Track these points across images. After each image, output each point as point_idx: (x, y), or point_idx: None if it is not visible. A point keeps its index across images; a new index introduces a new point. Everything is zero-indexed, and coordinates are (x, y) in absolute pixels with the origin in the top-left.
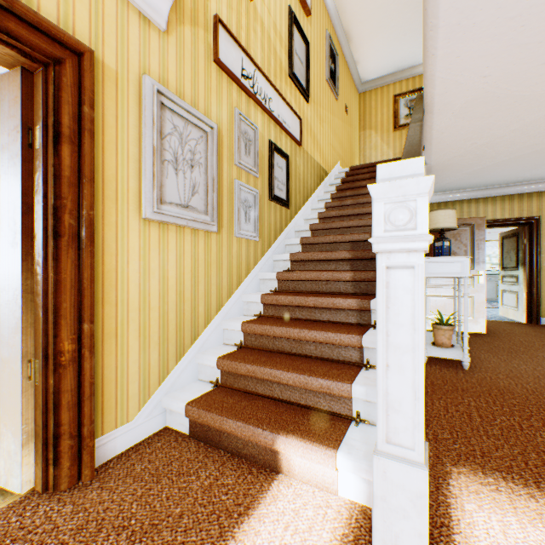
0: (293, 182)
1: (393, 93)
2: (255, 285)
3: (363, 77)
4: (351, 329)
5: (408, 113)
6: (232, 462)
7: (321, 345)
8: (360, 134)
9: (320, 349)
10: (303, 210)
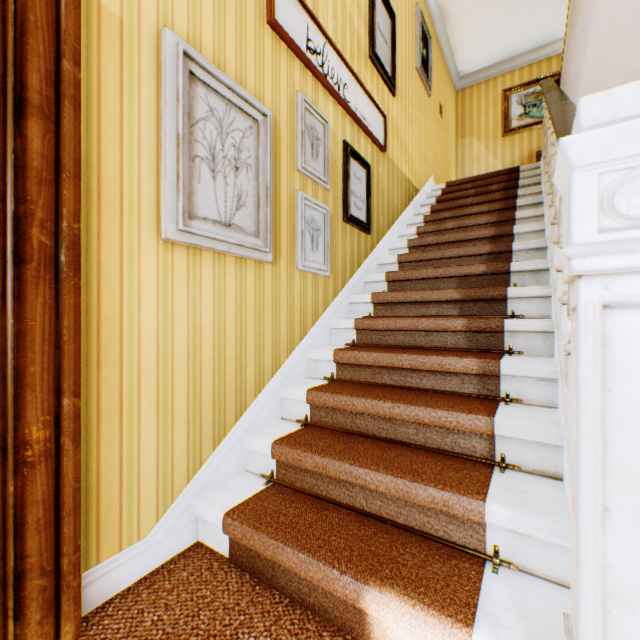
0: (374, 200)
1: (502, 87)
2: (324, 337)
3: (461, 69)
4: (472, 406)
5: (522, 112)
6: (291, 618)
7: (425, 428)
8: (457, 142)
9: (424, 434)
10: (387, 237)
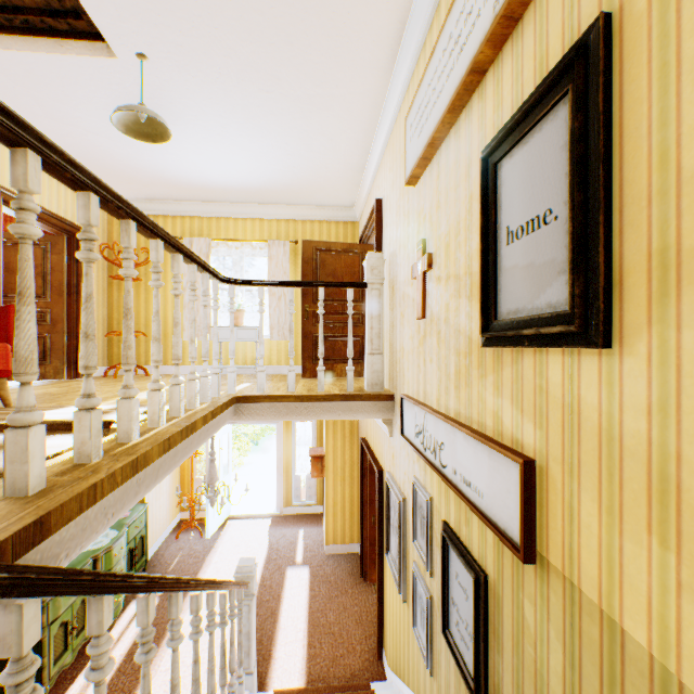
0: (507, 666)
1: None
2: None
3: None
4: None
5: None
6: None
7: None
8: None
9: None
10: None
